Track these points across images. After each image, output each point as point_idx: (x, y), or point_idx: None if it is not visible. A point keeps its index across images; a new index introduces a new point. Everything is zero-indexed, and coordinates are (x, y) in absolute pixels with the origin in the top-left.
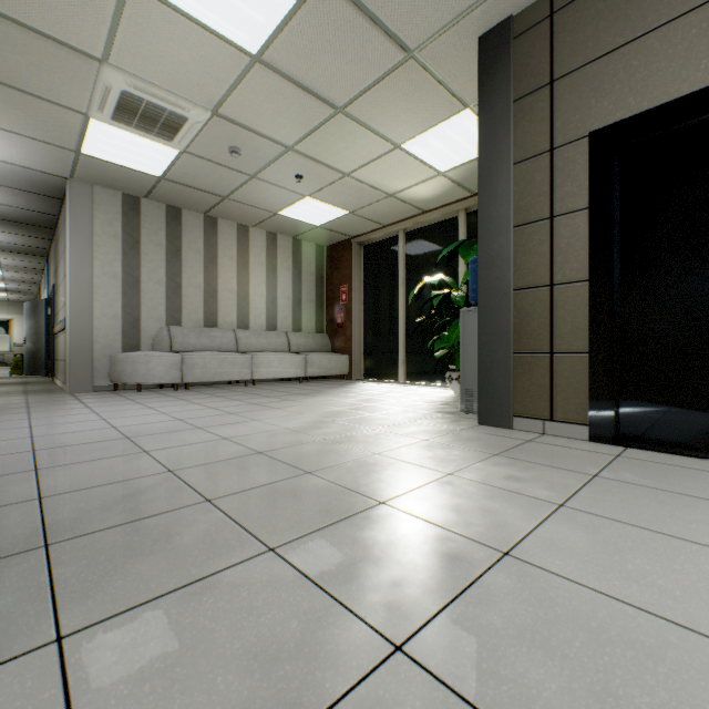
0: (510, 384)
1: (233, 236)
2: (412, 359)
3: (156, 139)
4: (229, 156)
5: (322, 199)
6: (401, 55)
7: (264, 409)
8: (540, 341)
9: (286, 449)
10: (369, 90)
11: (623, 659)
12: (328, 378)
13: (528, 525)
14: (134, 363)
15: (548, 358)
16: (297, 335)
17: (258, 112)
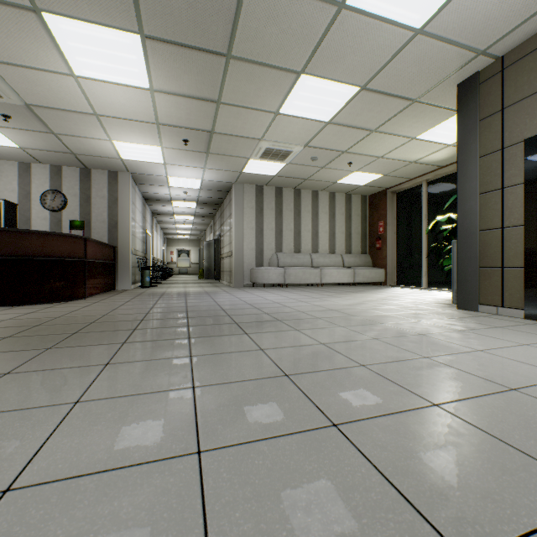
0: (476, 286)
1: (309, 198)
2: (432, 272)
3: (276, 161)
4: (311, 161)
5: (365, 171)
6: (408, 103)
7: (330, 297)
8: (495, 261)
9: (344, 310)
10: (390, 119)
11: (435, 346)
12: (369, 284)
13: (438, 332)
14: (262, 273)
15: (500, 270)
16: (348, 256)
17: (327, 141)
